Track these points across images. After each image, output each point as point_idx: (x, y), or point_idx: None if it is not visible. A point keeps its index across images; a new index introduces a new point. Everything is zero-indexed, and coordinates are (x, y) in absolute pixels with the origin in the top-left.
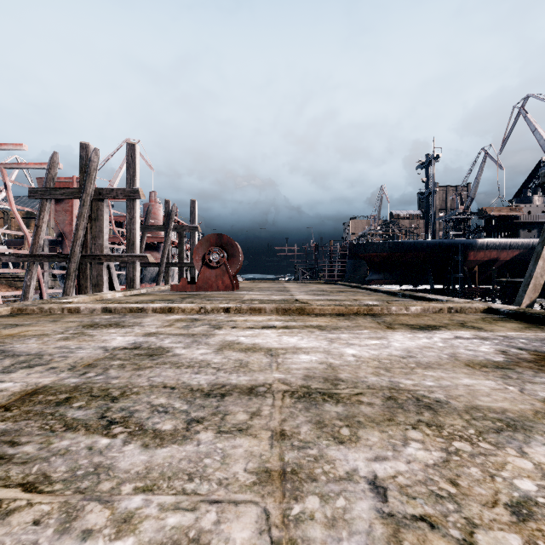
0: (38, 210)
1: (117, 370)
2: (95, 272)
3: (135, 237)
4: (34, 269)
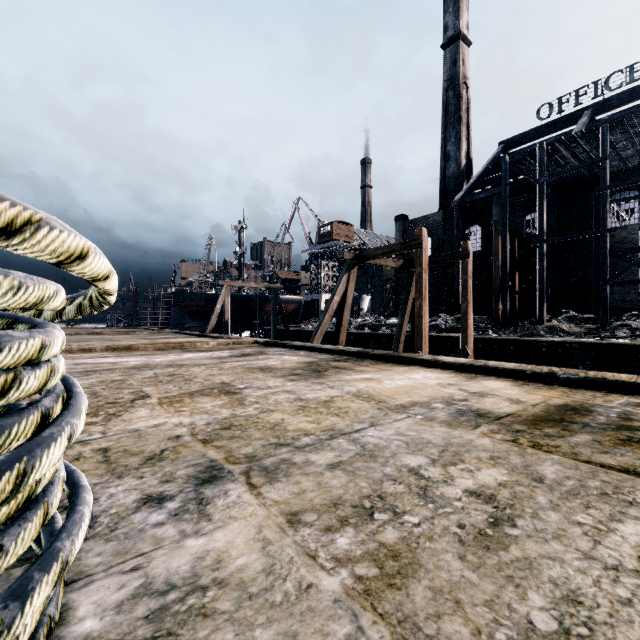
0: None
1: None
2: None
3: None
4: None
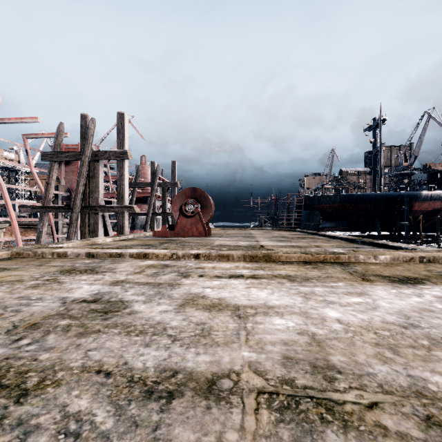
0: (48, 170)
1: (58, 336)
2: (92, 221)
3: (124, 191)
4: (45, 218)
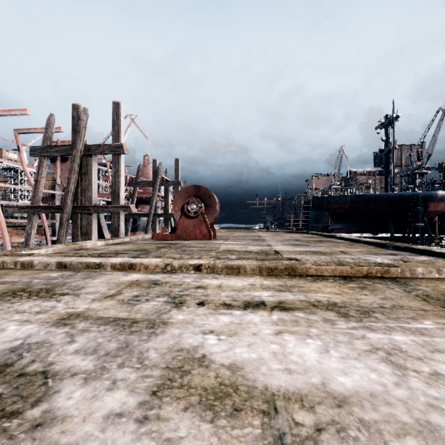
0: (37, 166)
1: None
2: (85, 222)
3: (120, 189)
4: (34, 219)
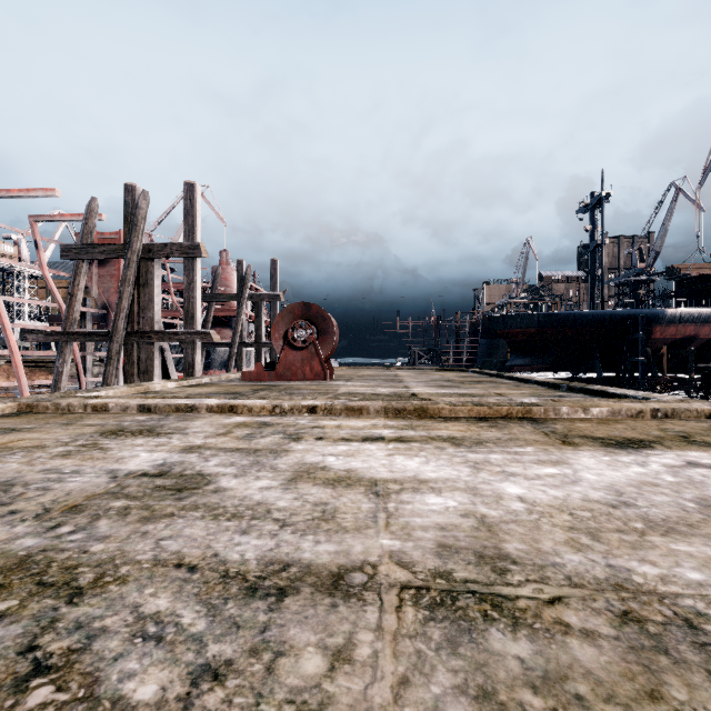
0: (73, 274)
1: (113, 521)
2: (144, 355)
3: (195, 307)
4: (67, 351)
